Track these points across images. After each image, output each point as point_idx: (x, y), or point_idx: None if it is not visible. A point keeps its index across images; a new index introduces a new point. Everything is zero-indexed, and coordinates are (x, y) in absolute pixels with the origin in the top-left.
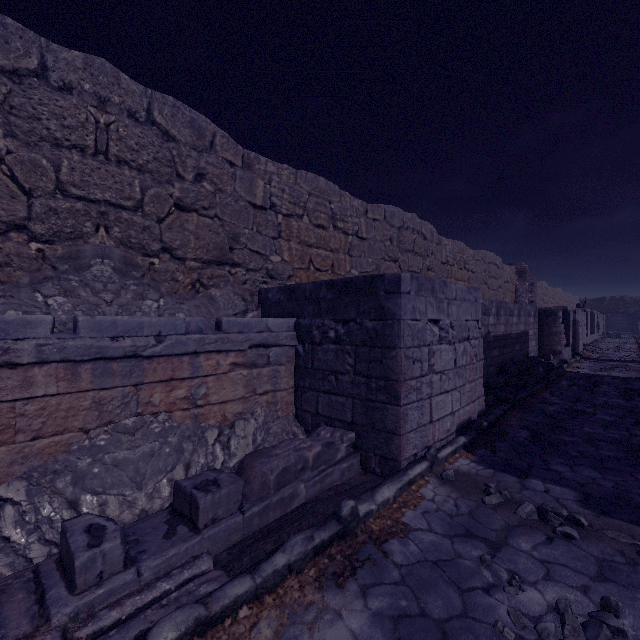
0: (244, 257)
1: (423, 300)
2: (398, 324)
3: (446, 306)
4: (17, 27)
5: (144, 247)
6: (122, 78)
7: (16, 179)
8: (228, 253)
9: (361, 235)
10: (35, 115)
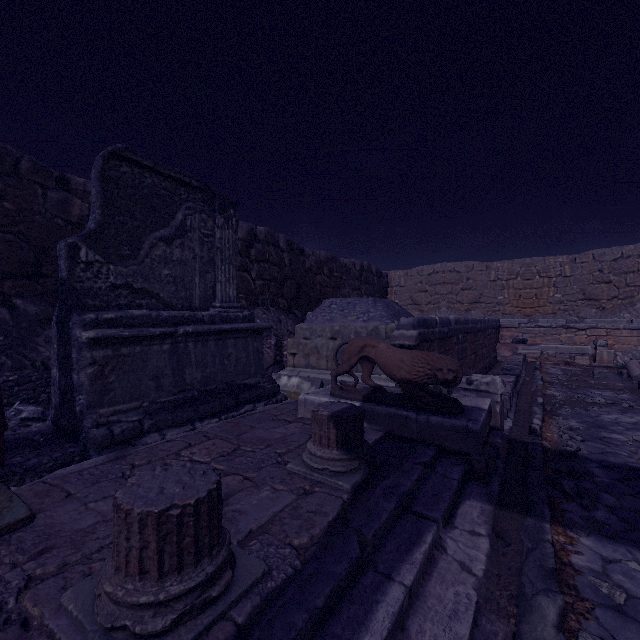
0: None
1: None
2: None
3: None
4: (615, 248)
5: None
6: None
7: (615, 286)
8: None
9: None
10: (620, 268)
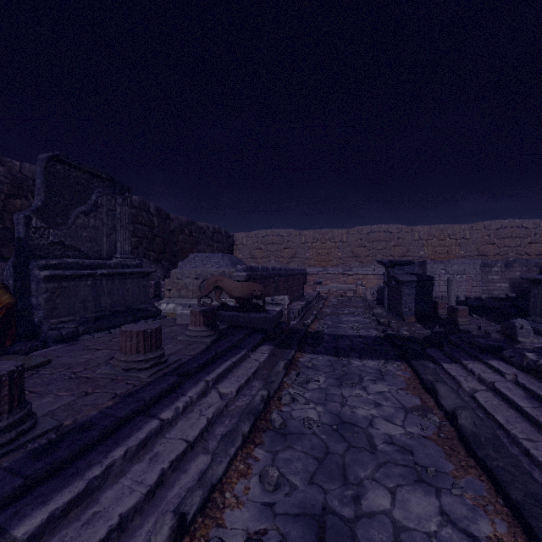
0: (410, 254)
1: (437, 265)
2: (426, 270)
3: (450, 266)
4: (368, 226)
5: (386, 256)
6: (382, 226)
7: (368, 249)
8: (406, 254)
9: (465, 238)
10: (370, 239)
